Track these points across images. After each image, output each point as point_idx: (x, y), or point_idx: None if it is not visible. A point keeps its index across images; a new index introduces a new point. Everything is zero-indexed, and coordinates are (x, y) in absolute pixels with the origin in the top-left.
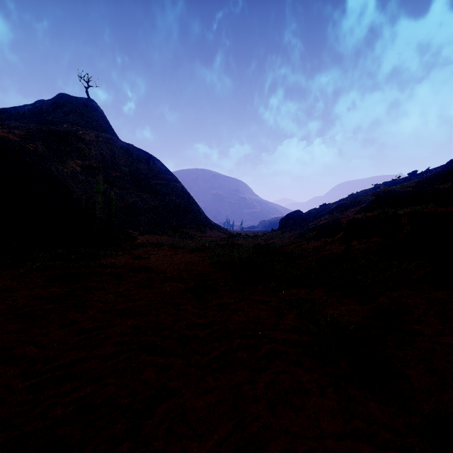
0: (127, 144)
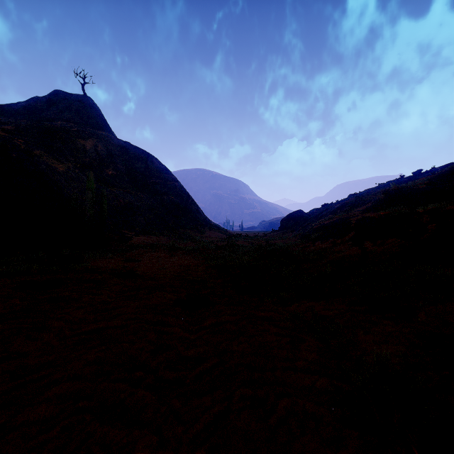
0: (123, 141)
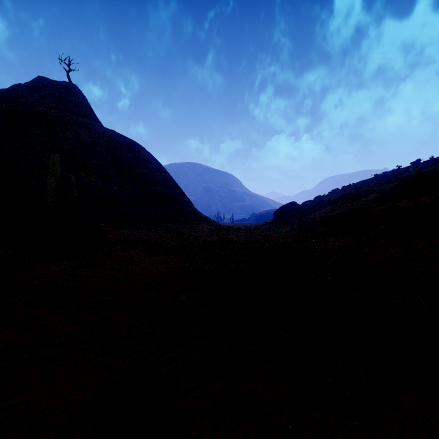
0: (109, 130)
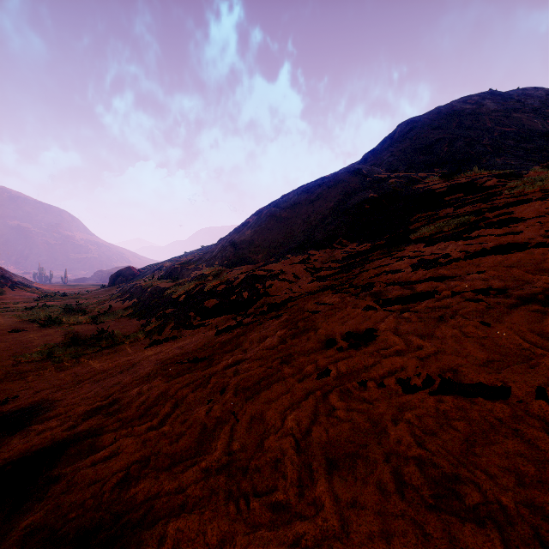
0: None
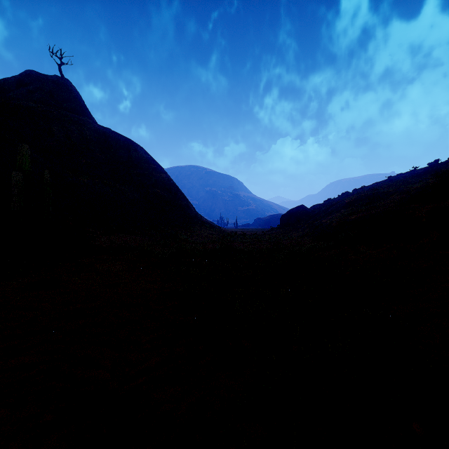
0: (103, 127)
